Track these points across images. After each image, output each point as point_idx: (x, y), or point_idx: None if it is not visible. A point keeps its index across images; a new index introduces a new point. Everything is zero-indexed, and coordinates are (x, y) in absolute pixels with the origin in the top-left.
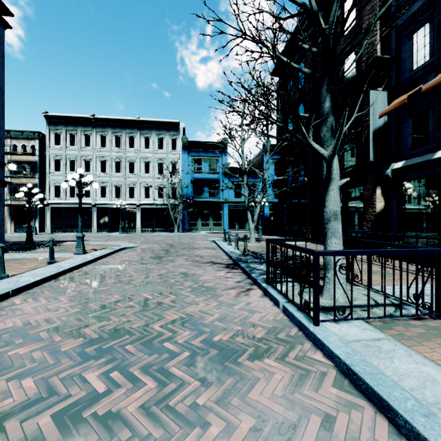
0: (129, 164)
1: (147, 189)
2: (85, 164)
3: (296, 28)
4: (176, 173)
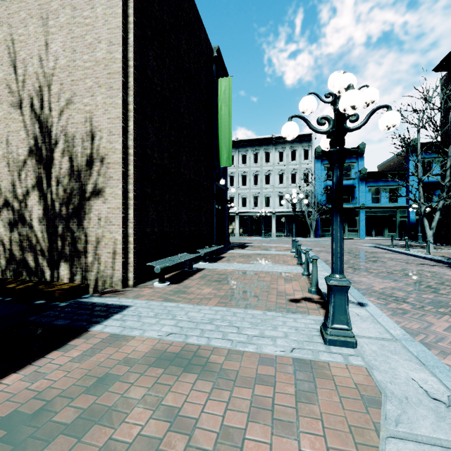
0: (265, 177)
1: (281, 198)
2: (229, 179)
3: None
4: (310, 182)
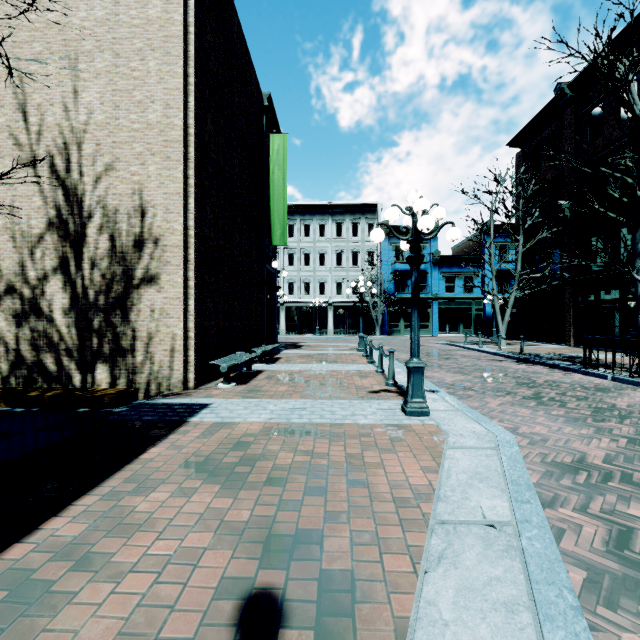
0: (320, 255)
1: (340, 284)
2: None
3: (551, 102)
4: (376, 264)
